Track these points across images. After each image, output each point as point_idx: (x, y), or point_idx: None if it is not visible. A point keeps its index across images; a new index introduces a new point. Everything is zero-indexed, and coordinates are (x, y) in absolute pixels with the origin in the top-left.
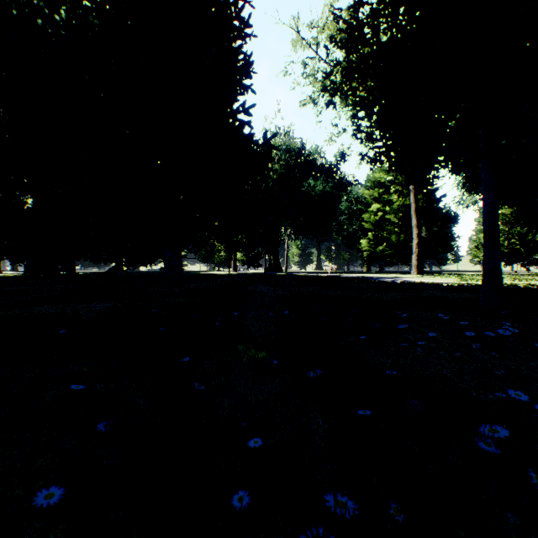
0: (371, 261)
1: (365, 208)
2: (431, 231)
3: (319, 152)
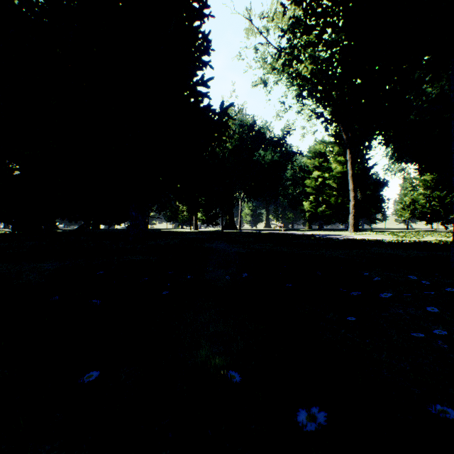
0: (312, 220)
1: (307, 175)
2: (365, 194)
3: (268, 127)
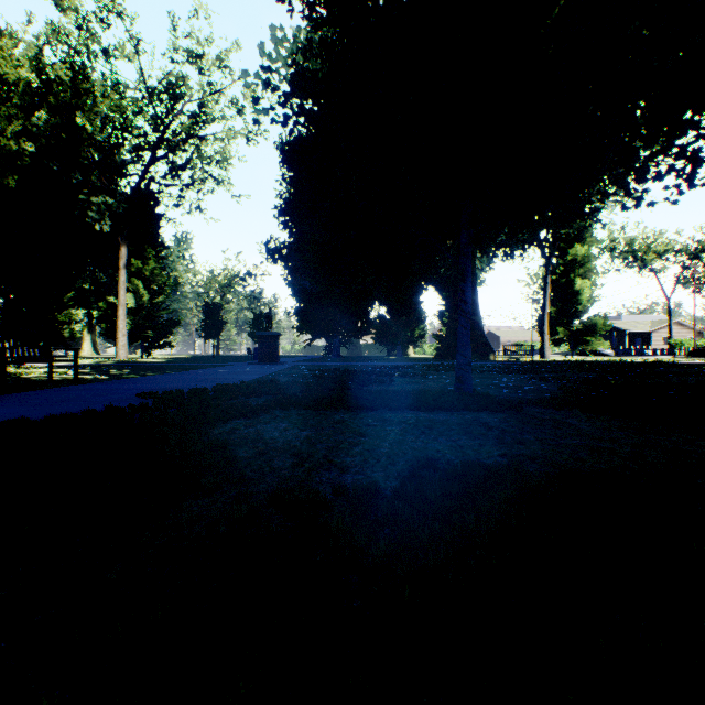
0: None
1: None
2: None
3: None
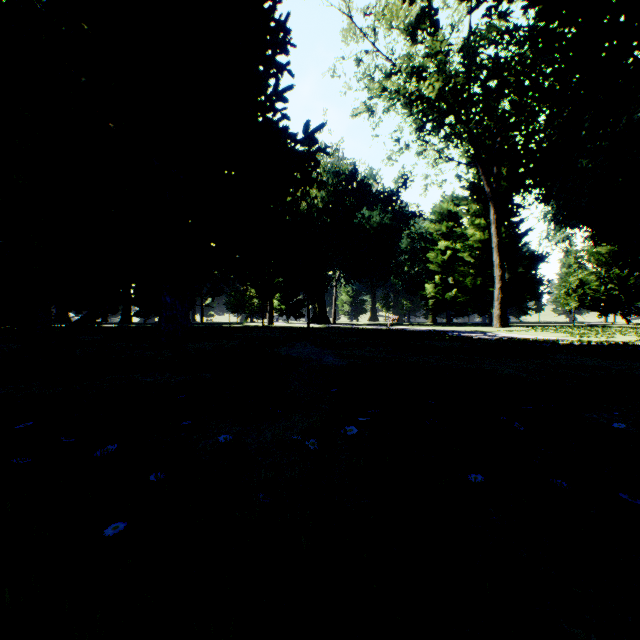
0: (437, 311)
1: (430, 246)
2: (516, 273)
3: (374, 177)
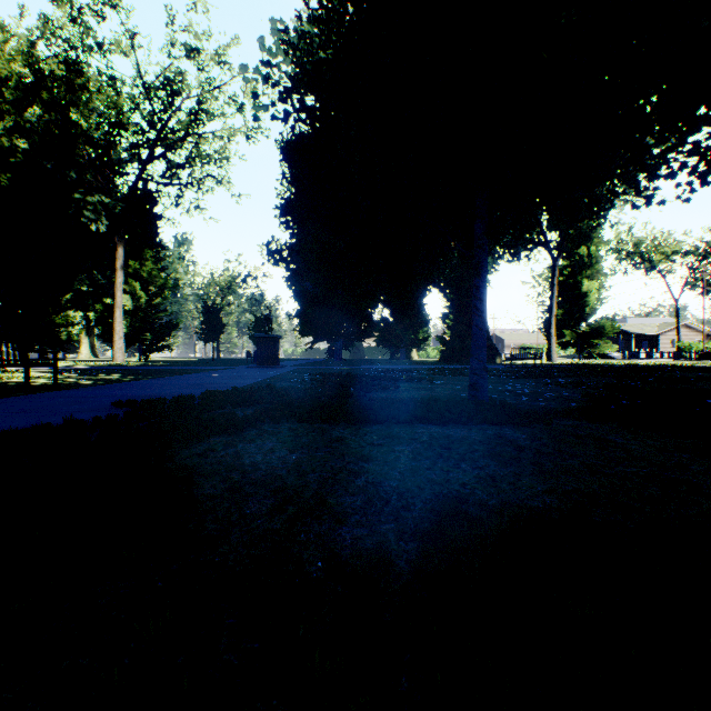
0: None
1: None
2: None
3: None
